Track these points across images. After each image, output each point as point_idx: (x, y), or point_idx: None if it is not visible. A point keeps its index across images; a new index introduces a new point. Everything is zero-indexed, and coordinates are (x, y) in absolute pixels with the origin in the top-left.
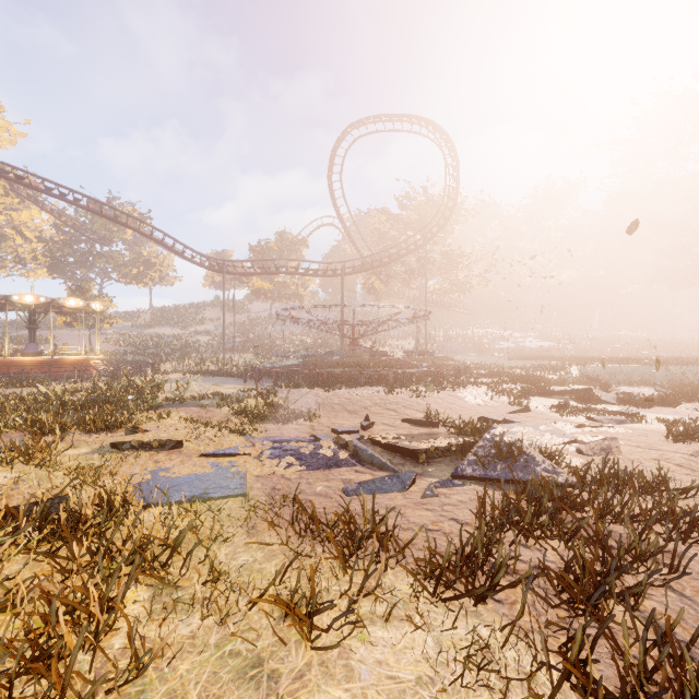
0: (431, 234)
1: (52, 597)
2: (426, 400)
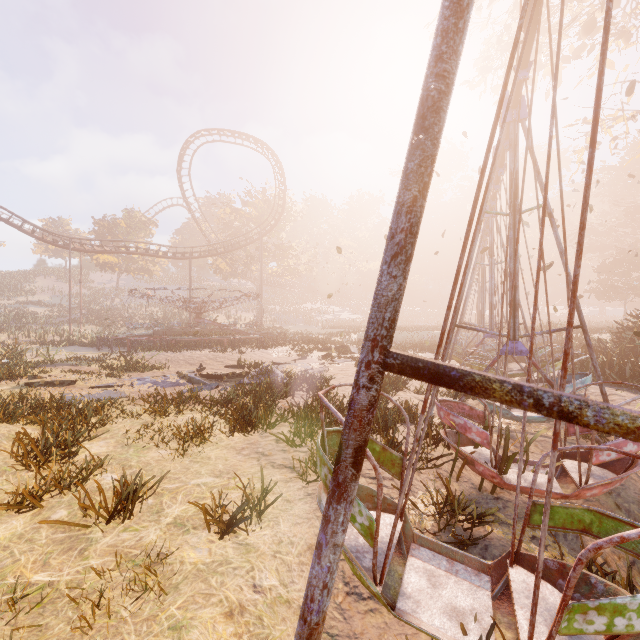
0: (266, 231)
1: (73, 407)
2: (244, 355)
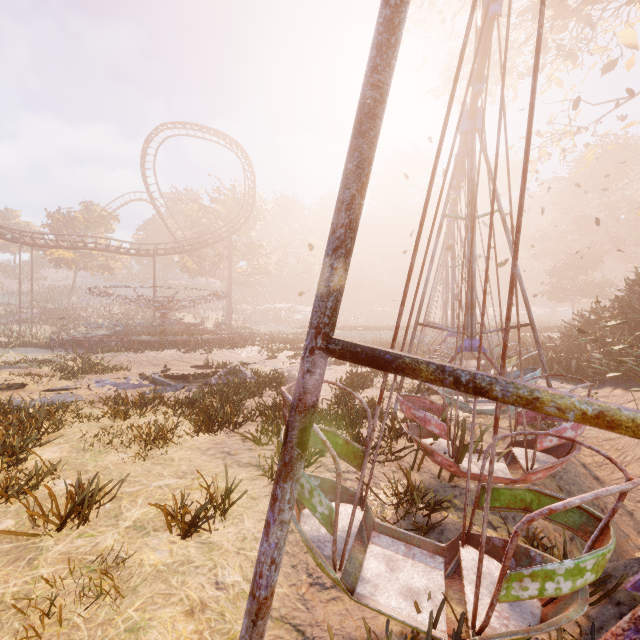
0: (235, 229)
1: (21, 411)
2: (212, 355)
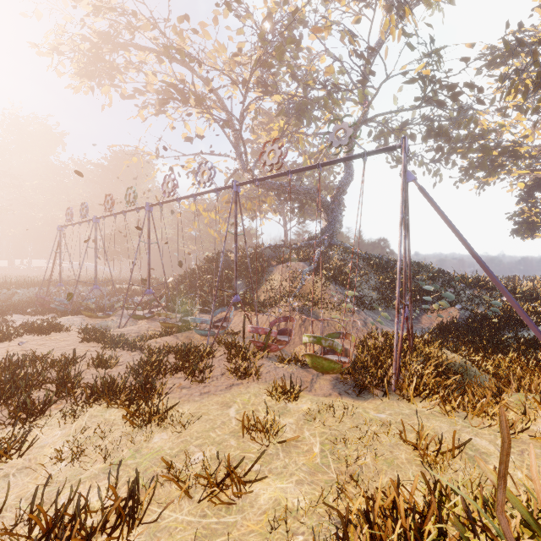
0: None
1: None
2: None
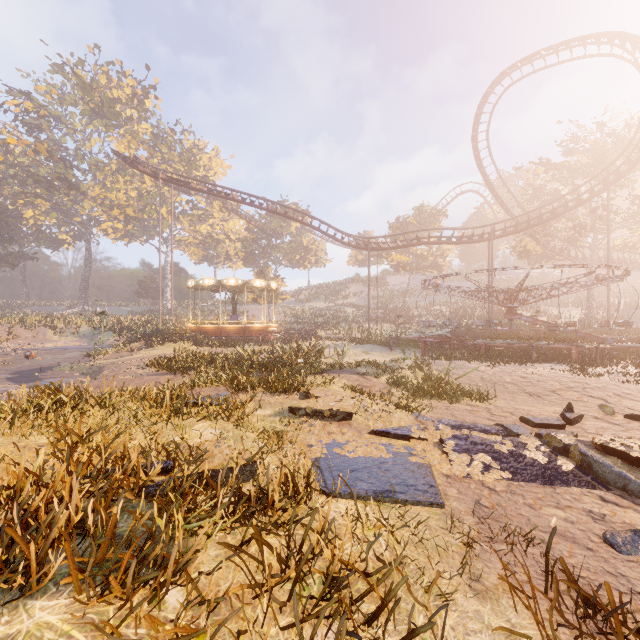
0: (617, 174)
1: None
2: None
